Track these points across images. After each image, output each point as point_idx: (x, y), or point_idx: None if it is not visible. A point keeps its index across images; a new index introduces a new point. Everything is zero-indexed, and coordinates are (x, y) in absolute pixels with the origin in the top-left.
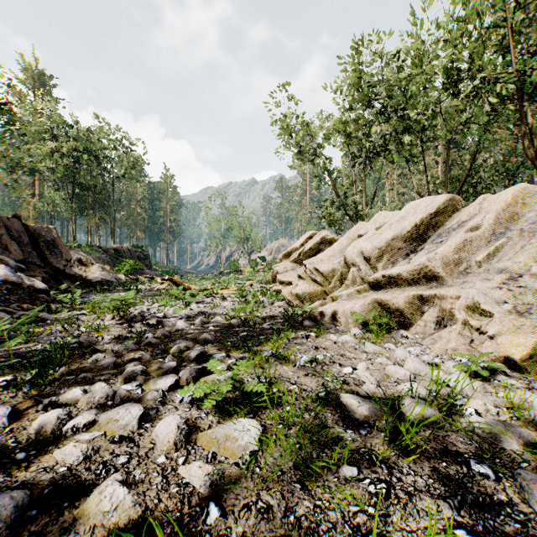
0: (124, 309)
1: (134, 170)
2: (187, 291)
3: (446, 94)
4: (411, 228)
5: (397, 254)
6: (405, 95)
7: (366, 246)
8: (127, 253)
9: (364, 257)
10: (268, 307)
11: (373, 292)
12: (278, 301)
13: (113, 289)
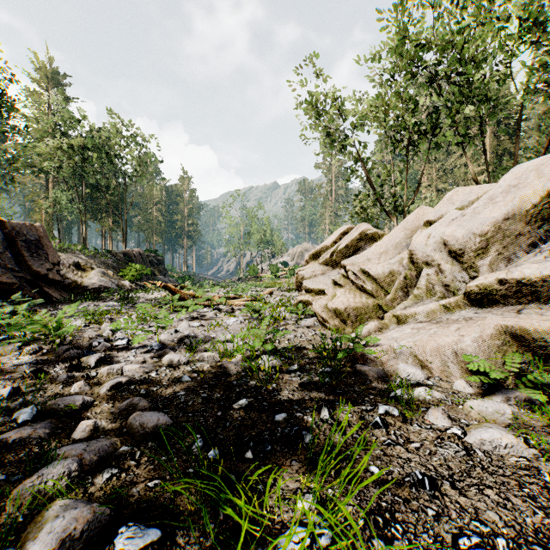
0: (83, 329)
1: (147, 169)
2: (180, 303)
3: (526, 43)
4: (538, 200)
5: (512, 245)
6: (464, 55)
7: (454, 232)
8: (139, 258)
9: (450, 250)
10: (291, 328)
11: (478, 310)
12: (306, 318)
13: (109, 297)
